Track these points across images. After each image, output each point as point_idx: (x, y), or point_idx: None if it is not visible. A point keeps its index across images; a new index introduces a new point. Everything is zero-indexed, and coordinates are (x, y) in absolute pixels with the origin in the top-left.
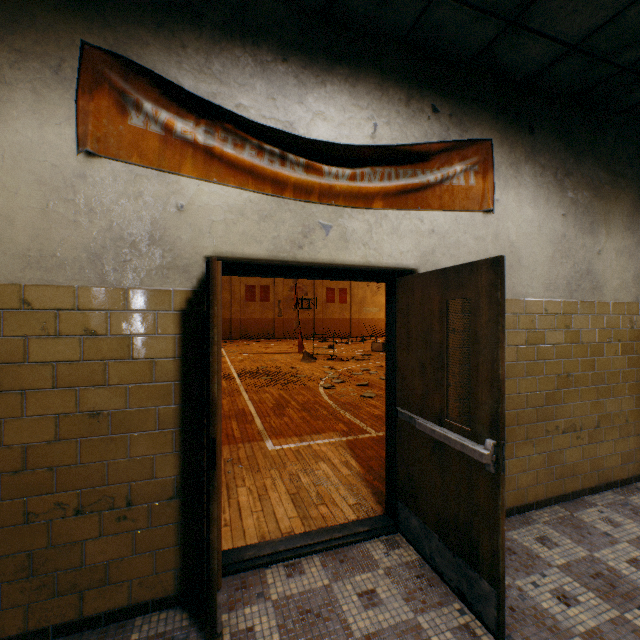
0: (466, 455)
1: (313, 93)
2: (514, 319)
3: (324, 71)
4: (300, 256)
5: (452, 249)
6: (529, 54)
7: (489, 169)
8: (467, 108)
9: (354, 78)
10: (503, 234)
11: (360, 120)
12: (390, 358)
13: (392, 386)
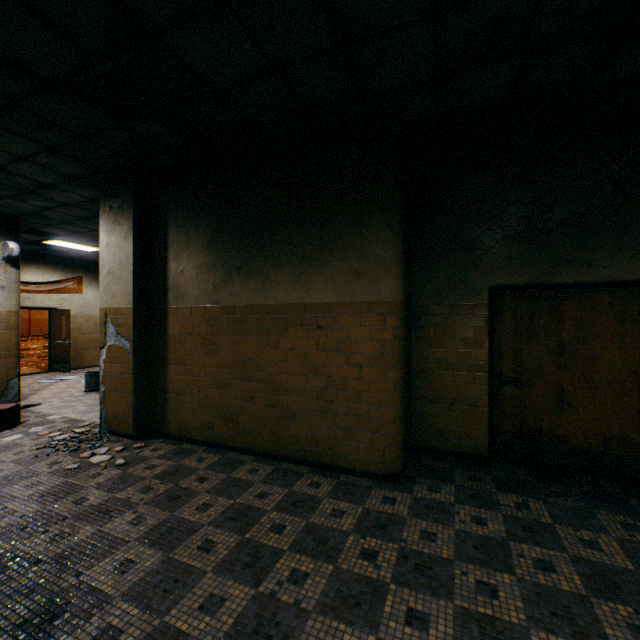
0: (66, 345)
1: (26, 268)
2: (90, 320)
3: (29, 263)
4: (22, 305)
5: (69, 303)
6: (91, 259)
7: (82, 283)
8: (74, 269)
9: (38, 264)
10: (87, 299)
11: (40, 273)
12: (51, 329)
13: (51, 337)
